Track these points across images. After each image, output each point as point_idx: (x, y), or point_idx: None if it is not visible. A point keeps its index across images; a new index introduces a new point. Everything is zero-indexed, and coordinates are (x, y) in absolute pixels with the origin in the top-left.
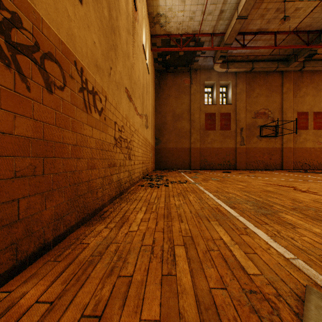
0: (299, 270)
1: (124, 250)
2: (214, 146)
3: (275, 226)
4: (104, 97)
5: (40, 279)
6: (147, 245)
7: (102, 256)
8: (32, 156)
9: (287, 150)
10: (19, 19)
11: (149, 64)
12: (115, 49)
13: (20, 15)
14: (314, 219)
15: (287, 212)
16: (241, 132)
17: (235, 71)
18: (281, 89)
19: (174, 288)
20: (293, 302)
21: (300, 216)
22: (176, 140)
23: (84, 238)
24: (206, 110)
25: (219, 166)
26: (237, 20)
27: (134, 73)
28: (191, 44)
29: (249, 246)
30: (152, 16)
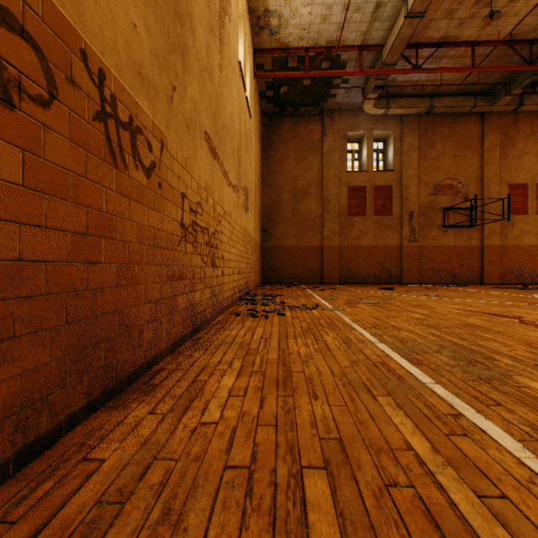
0: None
1: (182, 483)
2: (363, 243)
3: (519, 410)
4: (158, 142)
5: None
6: (238, 469)
7: (125, 507)
8: None
9: (490, 251)
10: None
11: (251, 100)
12: (183, 53)
13: None
14: None
15: (530, 374)
16: (410, 219)
17: (400, 113)
18: (480, 144)
19: None
20: None
21: None
22: (297, 233)
23: (97, 444)
24: (350, 181)
25: (371, 278)
26: (407, 21)
27: (222, 108)
28: (324, 65)
29: (482, 471)
30: (256, 16)
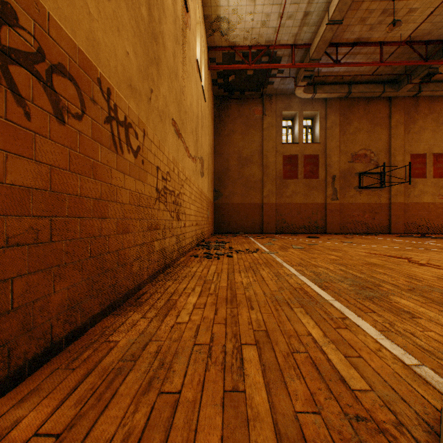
0: (426, 383)
1: (169, 351)
2: (295, 200)
3: (386, 315)
4: (141, 132)
5: (43, 397)
6: (202, 345)
7: (137, 362)
8: (34, 215)
9: (396, 207)
10: (14, 13)
11: (206, 87)
12: (157, 63)
13: (14, 7)
14: (441, 305)
15: (401, 295)
16: (332, 182)
17: (324, 97)
18: (388, 122)
19: (242, 411)
20: (422, 435)
21: (421, 301)
22: (243, 193)
23: (112, 334)
24: (284, 151)
25: (302, 229)
26: (328, 26)
27: (184, 98)
28: (264, 59)
29: (351, 345)
30: (210, 21)
